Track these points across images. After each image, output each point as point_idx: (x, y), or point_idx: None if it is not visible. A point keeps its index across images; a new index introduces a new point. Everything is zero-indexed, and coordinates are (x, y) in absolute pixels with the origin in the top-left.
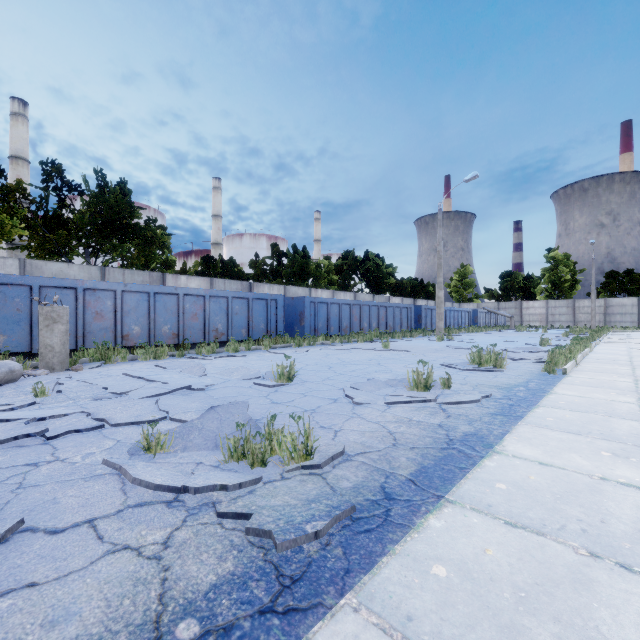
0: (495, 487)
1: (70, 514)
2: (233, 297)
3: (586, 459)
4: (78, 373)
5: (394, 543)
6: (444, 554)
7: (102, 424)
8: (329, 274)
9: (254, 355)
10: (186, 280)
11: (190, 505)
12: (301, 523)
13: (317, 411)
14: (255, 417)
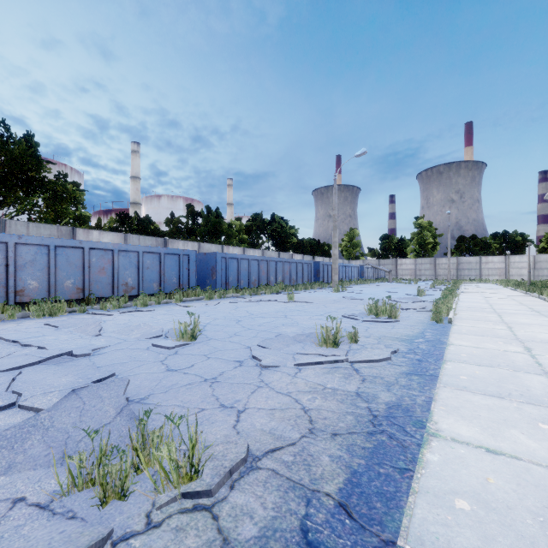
0: (456, 508)
1: None
2: (144, 252)
3: (531, 438)
4: None
5: None
6: None
7: None
8: (240, 233)
9: (163, 309)
10: (98, 235)
11: None
12: None
13: (219, 380)
14: (140, 395)
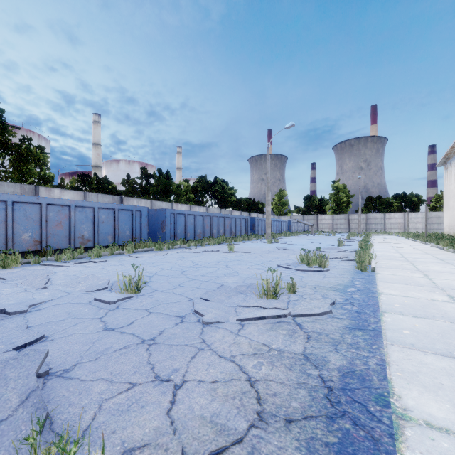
0: None
1: None
2: (99, 207)
3: None
4: None
5: None
6: None
7: None
8: (187, 193)
9: (115, 260)
10: (60, 193)
11: None
12: None
13: (157, 342)
14: (64, 365)
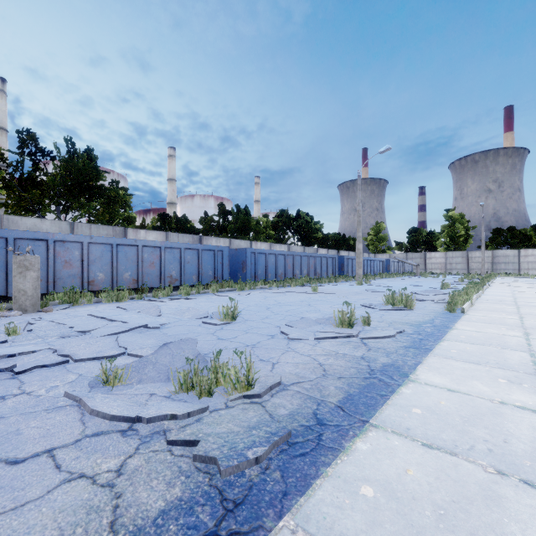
0: (412, 412)
1: (31, 444)
2: (185, 248)
3: (486, 386)
4: (48, 314)
5: (326, 466)
6: (371, 475)
7: (66, 360)
8: (267, 229)
9: (203, 298)
10: (145, 234)
11: (143, 434)
12: (243, 449)
13: (257, 346)
14: (203, 352)
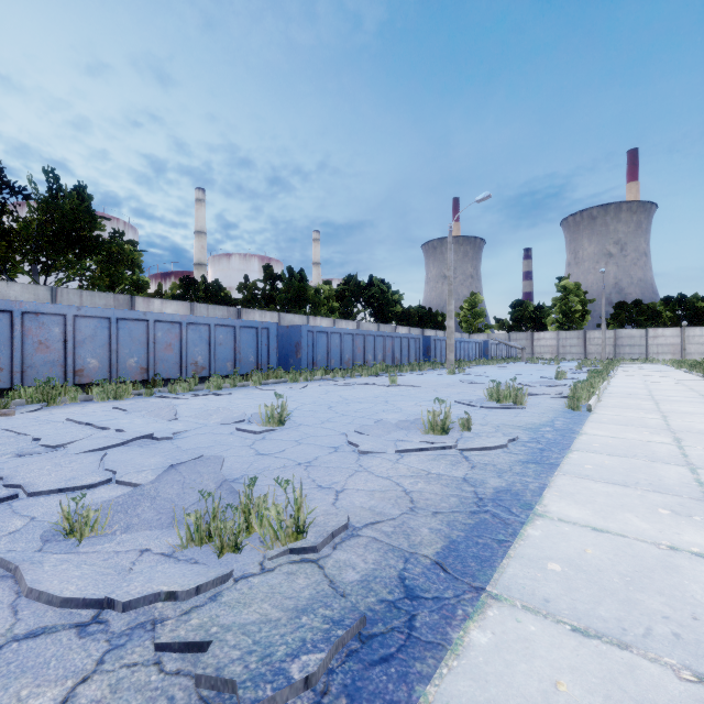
0: (547, 569)
1: None
2: (216, 325)
3: (645, 520)
4: (7, 419)
5: (425, 681)
6: (500, 697)
7: (14, 493)
8: (329, 301)
9: (240, 393)
10: (160, 305)
11: (116, 629)
12: (284, 660)
13: (314, 464)
14: (233, 475)
